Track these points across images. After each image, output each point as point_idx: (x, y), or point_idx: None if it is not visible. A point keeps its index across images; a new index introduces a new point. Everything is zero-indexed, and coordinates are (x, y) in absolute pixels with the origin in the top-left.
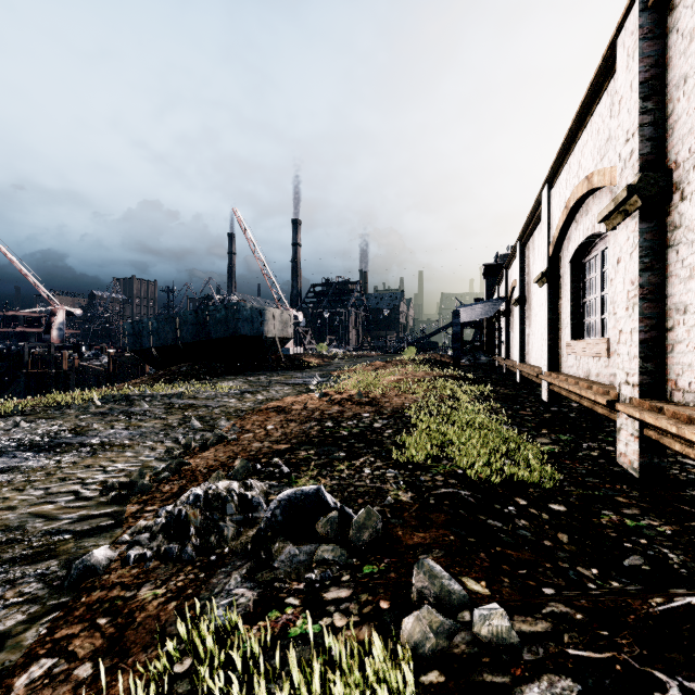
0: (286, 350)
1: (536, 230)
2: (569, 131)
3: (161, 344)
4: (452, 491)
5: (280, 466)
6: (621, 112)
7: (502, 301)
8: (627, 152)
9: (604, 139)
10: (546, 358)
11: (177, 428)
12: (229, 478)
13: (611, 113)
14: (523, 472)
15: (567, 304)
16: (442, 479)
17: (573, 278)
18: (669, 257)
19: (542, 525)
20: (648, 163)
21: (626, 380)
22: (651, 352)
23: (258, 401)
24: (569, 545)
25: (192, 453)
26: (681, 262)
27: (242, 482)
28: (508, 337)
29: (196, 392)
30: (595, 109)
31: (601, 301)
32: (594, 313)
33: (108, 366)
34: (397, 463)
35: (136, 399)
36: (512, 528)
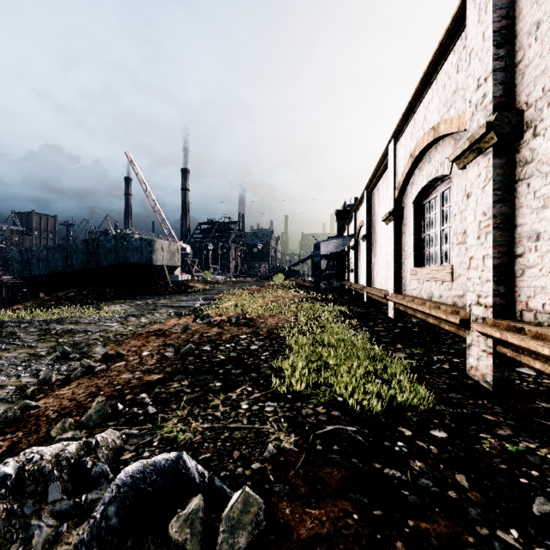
0: (175, 276)
1: (381, 180)
2: (416, 91)
3: (50, 271)
4: (338, 428)
5: (146, 404)
6: (472, 62)
7: (351, 237)
8: (478, 97)
9: (451, 92)
10: (392, 283)
11: (43, 358)
12: (80, 426)
13: (459, 68)
14: (401, 396)
15: (410, 238)
16: (324, 411)
17: (416, 216)
18: (519, 190)
19: (436, 464)
20: (500, 105)
21: (477, 302)
22: (502, 276)
23: (141, 324)
24: (473, 492)
25: (49, 389)
26: (533, 193)
27: (84, 442)
28: (356, 266)
29: (79, 317)
30: (441, 68)
31: (440, 234)
32: (434, 245)
33: (0, 292)
34: (276, 392)
35: (10, 325)
36: (411, 477)
